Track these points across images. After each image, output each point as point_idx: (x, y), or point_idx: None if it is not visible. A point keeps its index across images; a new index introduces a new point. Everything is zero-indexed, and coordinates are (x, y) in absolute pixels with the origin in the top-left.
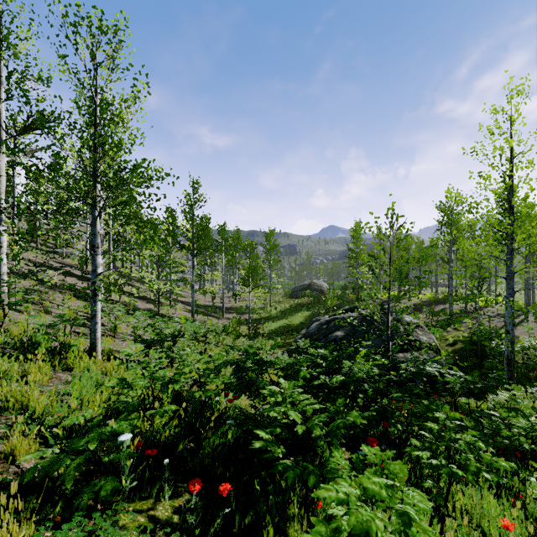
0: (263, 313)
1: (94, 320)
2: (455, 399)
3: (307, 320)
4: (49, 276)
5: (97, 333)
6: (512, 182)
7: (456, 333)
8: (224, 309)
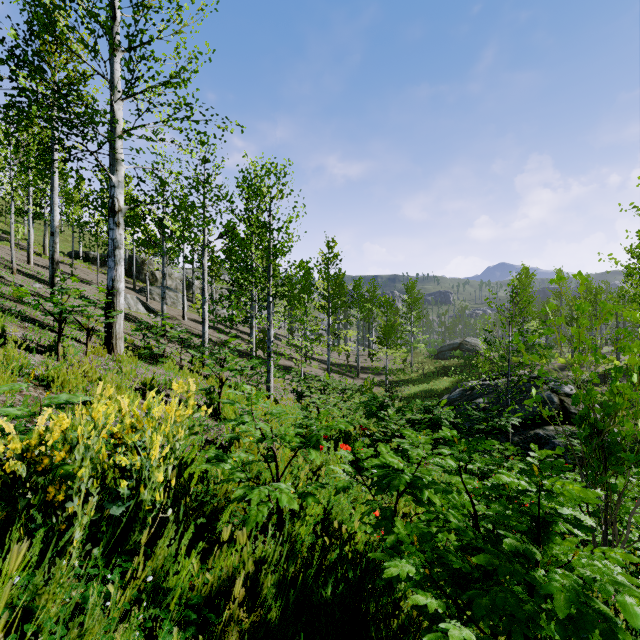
0: (402, 375)
1: (269, 374)
2: None
3: (453, 386)
4: (209, 334)
5: (271, 383)
6: None
7: None
8: (359, 368)
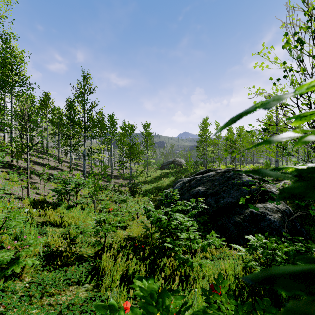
0: (141, 179)
1: None
2: None
3: (172, 183)
4: None
5: None
6: None
7: None
8: (112, 175)
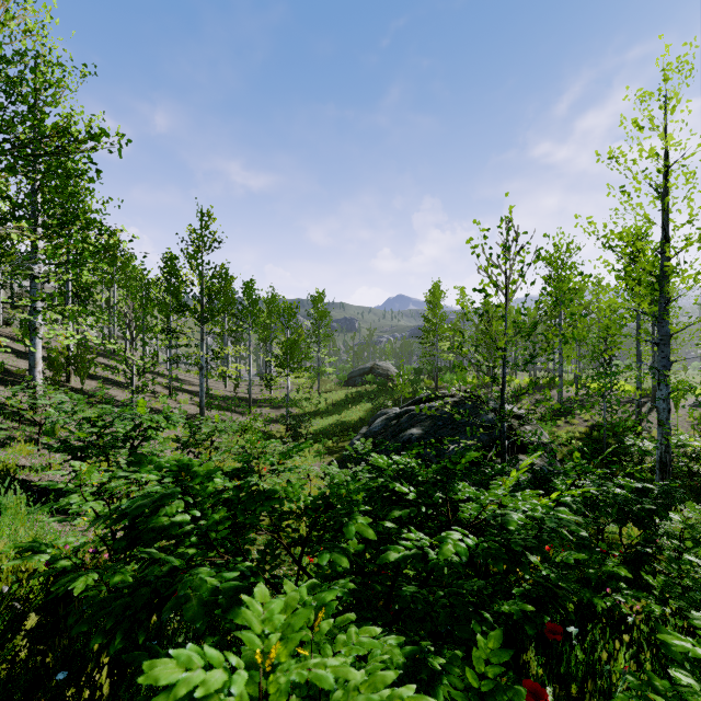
0: (307, 406)
1: None
2: (601, 529)
3: (369, 415)
4: None
5: None
6: (667, 202)
7: (571, 428)
8: (251, 401)
